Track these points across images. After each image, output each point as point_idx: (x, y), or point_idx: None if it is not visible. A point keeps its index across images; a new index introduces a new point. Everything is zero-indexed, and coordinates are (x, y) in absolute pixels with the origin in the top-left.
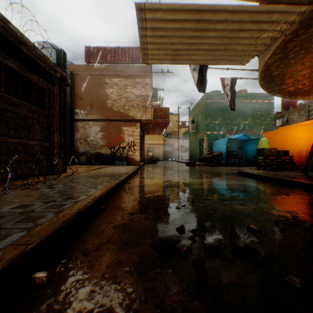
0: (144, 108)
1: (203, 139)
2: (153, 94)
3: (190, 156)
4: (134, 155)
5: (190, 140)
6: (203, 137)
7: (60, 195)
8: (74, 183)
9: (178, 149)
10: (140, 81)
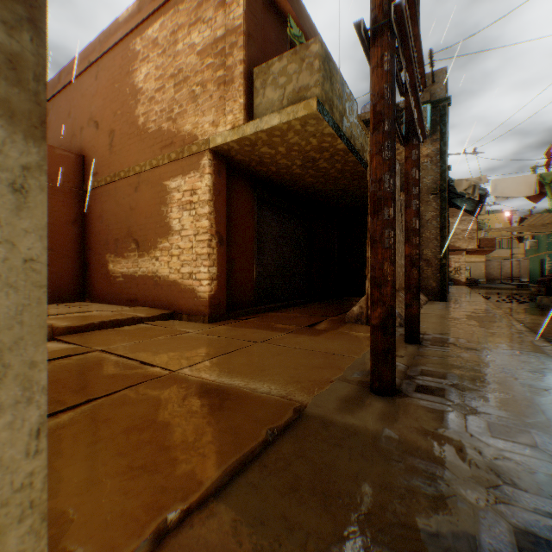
0: (468, 240)
1: (542, 259)
2: (478, 226)
3: (528, 277)
4: (459, 277)
5: (529, 257)
6: (542, 257)
7: (459, 289)
8: (452, 288)
9: (510, 268)
10: (465, 218)
